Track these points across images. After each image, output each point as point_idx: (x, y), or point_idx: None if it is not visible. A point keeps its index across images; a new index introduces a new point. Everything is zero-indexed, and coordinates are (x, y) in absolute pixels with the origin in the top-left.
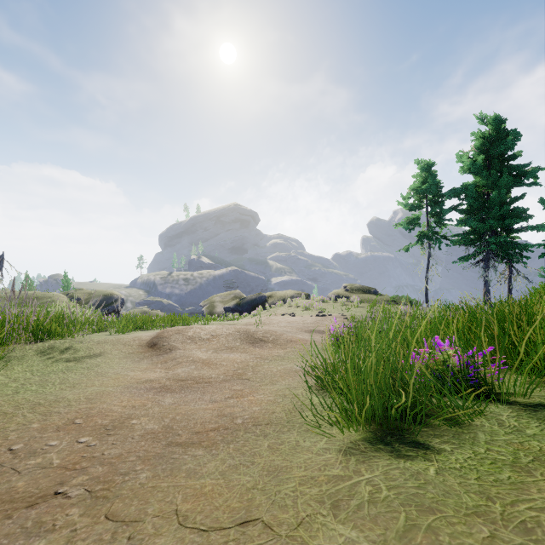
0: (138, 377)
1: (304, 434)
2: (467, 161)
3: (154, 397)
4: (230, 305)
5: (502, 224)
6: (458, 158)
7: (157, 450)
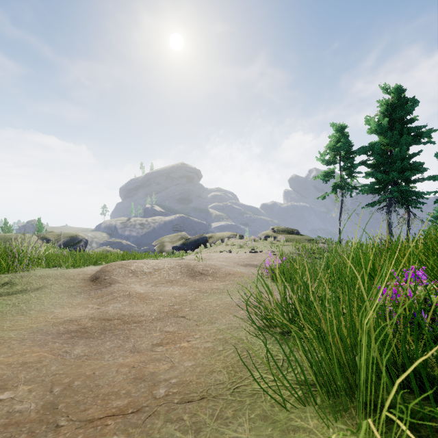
0: (62, 315)
1: (261, 428)
2: (374, 123)
3: (61, 346)
4: (177, 244)
5: (403, 175)
6: (366, 121)
7: None
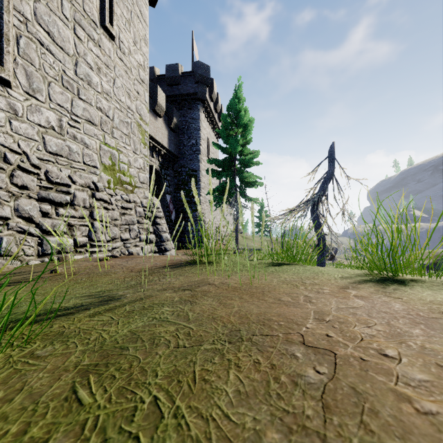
0: None
1: None
2: None
3: None
4: (425, 262)
5: None
6: None
7: None
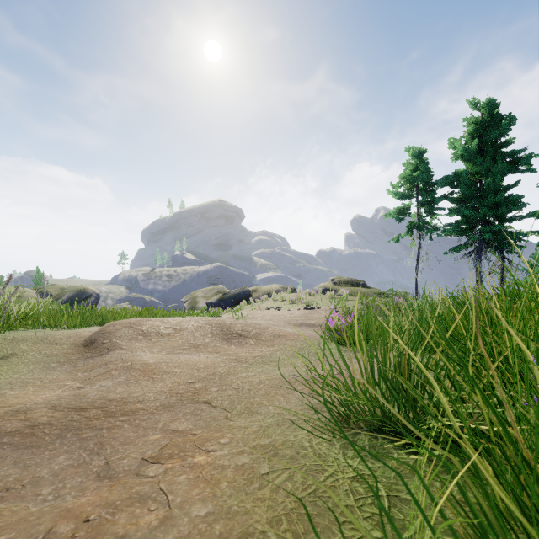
0: (14, 401)
1: None
2: (460, 146)
3: None
4: (212, 300)
5: (497, 212)
6: (450, 145)
7: None
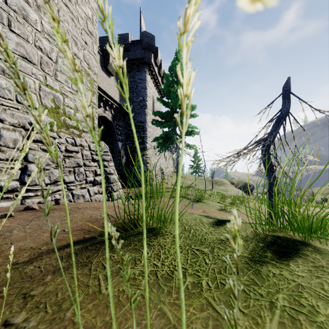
0: None
1: None
2: None
3: None
4: (326, 197)
5: None
6: None
7: None
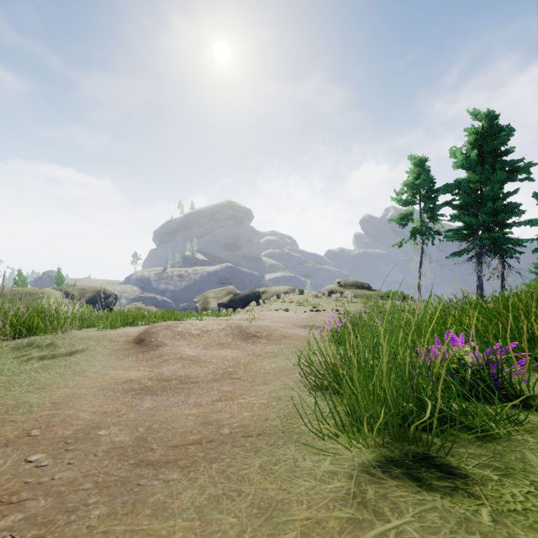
0: (118, 377)
1: (303, 449)
2: (460, 156)
3: (131, 400)
4: (224, 301)
5: (496, 219)
6: (451, 154)
7: (122, 473)
